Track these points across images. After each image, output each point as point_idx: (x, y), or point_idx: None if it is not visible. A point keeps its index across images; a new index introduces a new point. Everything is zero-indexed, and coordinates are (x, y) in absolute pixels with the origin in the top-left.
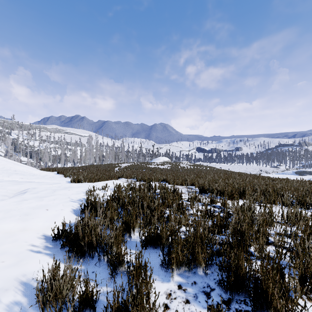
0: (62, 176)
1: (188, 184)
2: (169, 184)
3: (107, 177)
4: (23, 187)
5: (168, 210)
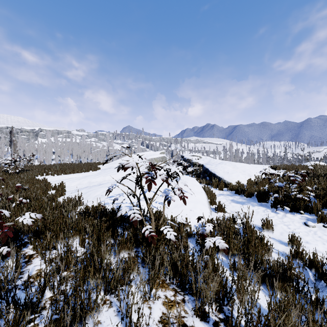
0: None
1: None
2: None
3: None
4: None
5: None
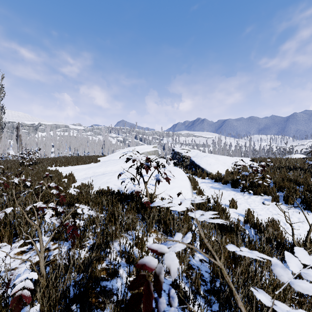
0: None
1: None
2: None
3: None
4: None
5: None
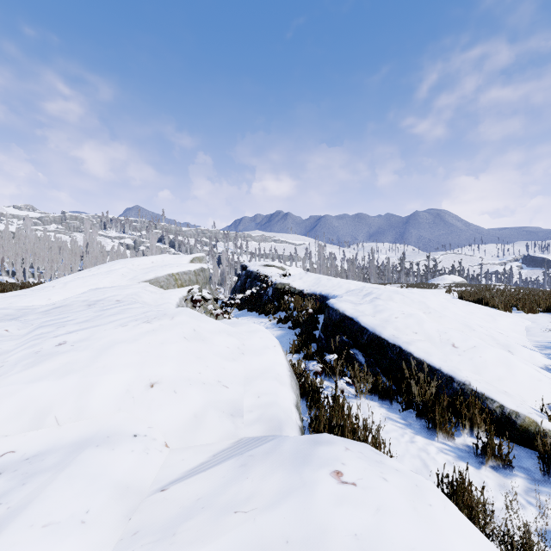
0: None
1: None
2: None
3: None
4: None
5: None
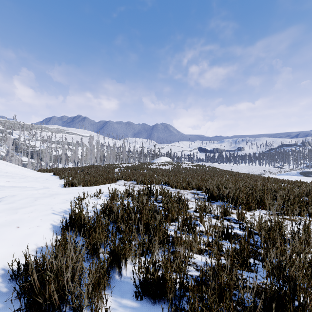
0: (58, 178)
1: (193, 188)
2: (172, 188)
3: (104, 180)
4: (1, 194)
5: (172, 225)
